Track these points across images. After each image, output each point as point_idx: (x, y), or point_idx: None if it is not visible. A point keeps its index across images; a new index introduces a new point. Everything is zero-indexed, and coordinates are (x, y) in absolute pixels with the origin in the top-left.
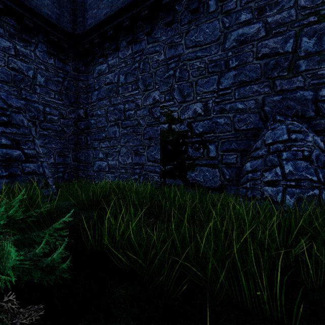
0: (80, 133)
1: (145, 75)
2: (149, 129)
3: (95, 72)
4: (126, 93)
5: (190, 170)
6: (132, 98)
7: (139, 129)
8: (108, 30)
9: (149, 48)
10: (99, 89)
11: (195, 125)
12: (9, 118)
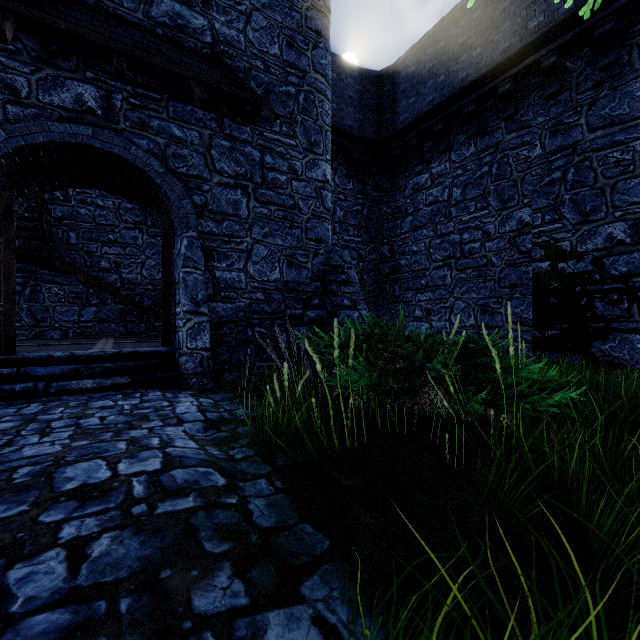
0: (383, 280)
1: (502, 184)
2: (510, 271)
3: (408, 188)
4: (465, 216)
5: (599, 340)
6: (476, 222)
7: (489, 271)
8: (434, 125)
9: (510, 140)
10: (415, 212)
11: (610, 261)
12: (346, 275)
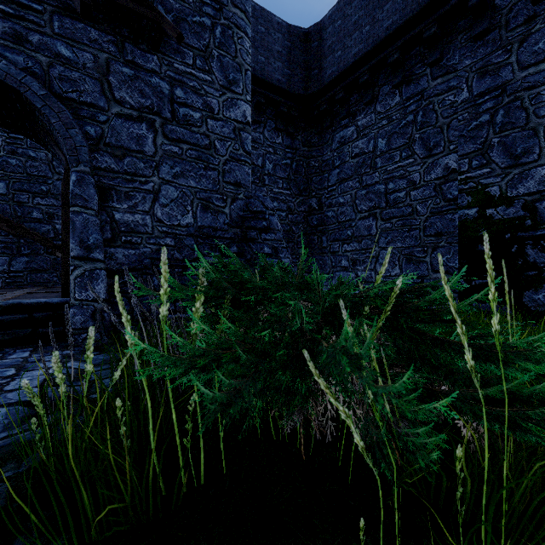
0: (311, 232)
1: (427, 132)
2: (435, 219)
3: (335, 142)
4: (390, 166)
5: (531, 289)
6: (401, 172)
7: (415, 220)
8: (360, 76)
9: (435, 86)
10: (342, 165)
11: (543, 205)
12: (268, 222)
